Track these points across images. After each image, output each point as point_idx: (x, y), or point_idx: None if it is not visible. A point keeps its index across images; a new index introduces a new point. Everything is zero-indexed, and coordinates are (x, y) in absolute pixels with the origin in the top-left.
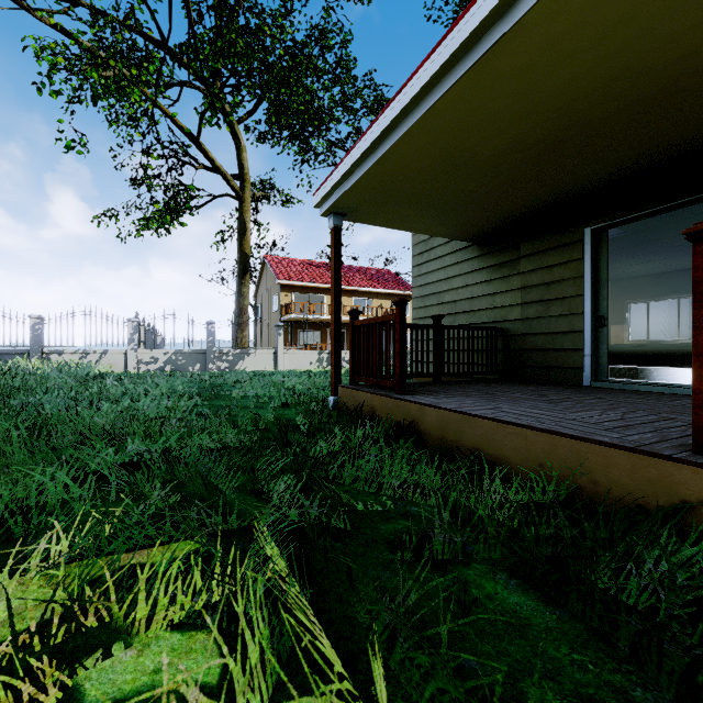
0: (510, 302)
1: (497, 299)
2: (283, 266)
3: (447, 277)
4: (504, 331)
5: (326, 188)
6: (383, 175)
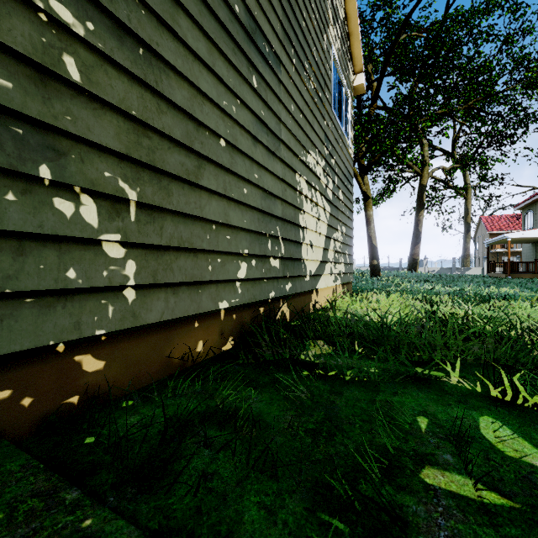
0: (534, 257)
1: (533, 256)
2: (492, 222)
3: (527, 250)
4: (534, 263)
5: (484, 242)
6: (492, 243)
